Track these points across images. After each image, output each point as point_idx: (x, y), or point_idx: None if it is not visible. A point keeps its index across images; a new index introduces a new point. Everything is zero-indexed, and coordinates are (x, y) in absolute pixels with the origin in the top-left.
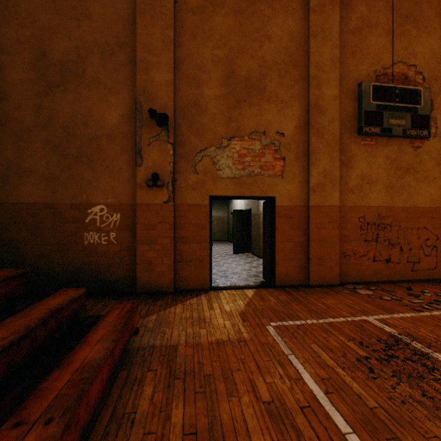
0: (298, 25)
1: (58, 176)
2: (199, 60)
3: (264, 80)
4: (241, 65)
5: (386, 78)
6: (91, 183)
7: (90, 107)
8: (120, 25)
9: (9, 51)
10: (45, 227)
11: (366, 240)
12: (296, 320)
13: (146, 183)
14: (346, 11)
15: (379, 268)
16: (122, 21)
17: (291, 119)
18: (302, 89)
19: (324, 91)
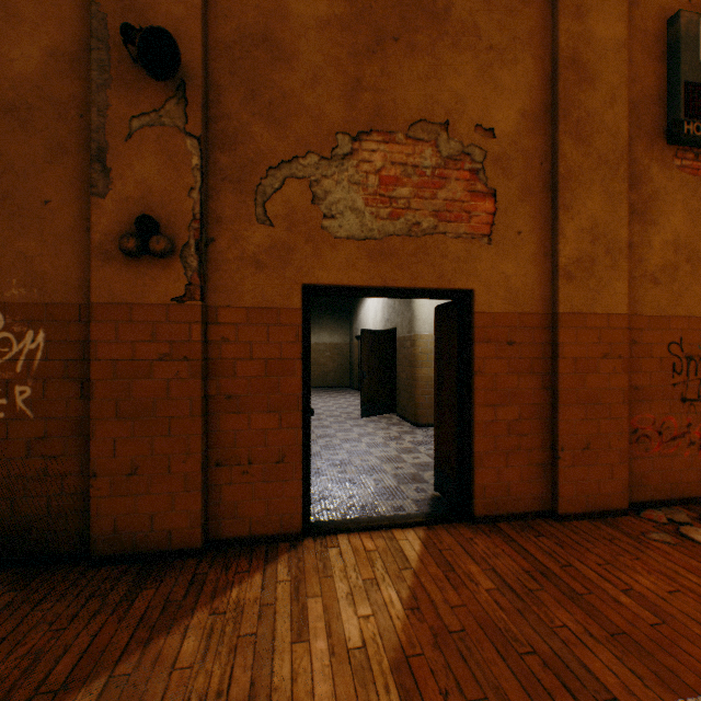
0: None
1: None
2: None
3: None
4: None
5: None
6: None
7: None
8: None
9: None
10: None
11: (686, 397)
12: None
13: (118, 244)
14: None
15: None
16: None
17: (513, 95)
18: (538, 22)
19: (592, 28)
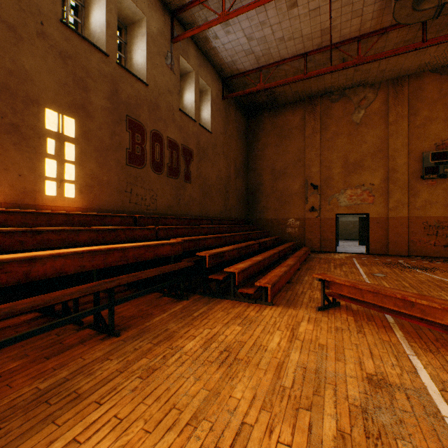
0: (381, 132)
1: (278, 209)
2: (330, 159)
3: (362, 161)
4: (350, 157)
5: (443, 146)
6: (289, 211)
7: (288, 184)
8: (299, 153)
9: (264, 170)
10: (274, 226)
11: (428, 234)
12: (366, 258)
13: (309, 210)
14: (413, 117)
15: (438, 250)
16: (299, 151)
17: (378, 177)
18: (384, 162)
19: (397, 162)
